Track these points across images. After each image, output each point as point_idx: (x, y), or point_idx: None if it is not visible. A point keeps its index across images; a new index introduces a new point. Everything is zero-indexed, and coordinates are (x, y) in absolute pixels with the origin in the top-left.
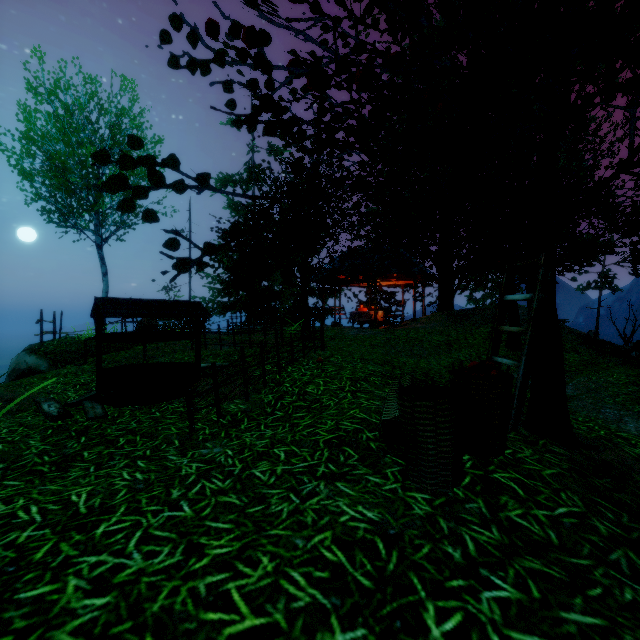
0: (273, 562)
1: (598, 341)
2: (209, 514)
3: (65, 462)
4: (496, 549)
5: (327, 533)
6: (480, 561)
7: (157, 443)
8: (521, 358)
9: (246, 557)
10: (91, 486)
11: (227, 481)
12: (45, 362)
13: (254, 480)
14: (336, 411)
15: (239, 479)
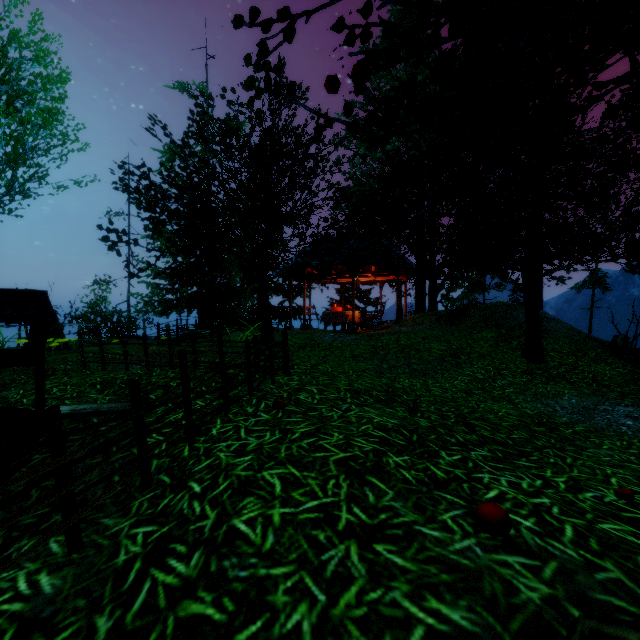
0: None
1: (628, 348)
2: None
3: None
4: None
5: None
6: None
7: None
8: None
9: None
10: None
11: None
12: None
13: None
14: None
15: None
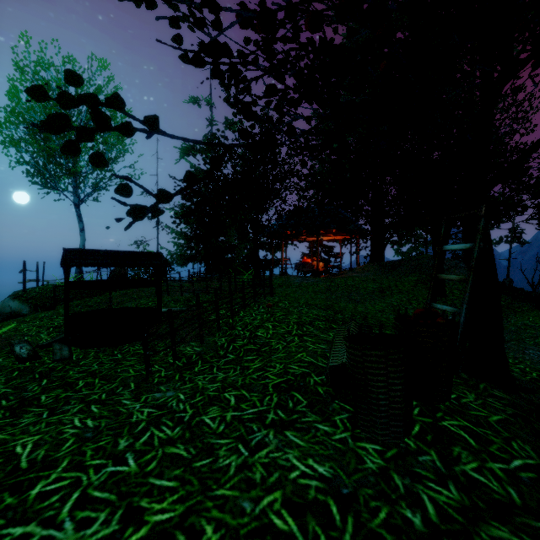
0: (217, 533)
1: (512, 288)
2: (154, 469)
3: (21, 407)
4: (458, 513)
5: (277, 493)
6: (443, 529)
7: (114, 386)
8: (462, 305)
9: (188, 526)
10: (39, 435)
11: (176, 429)
12: (27, 307)
13: (203, 428)
14: (284, 354)
15: (188, 427)
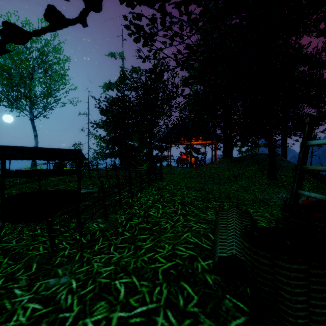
0: None
1: (320, 174)
2: None
3: None
4: None
5: None
6: None
7: (17, 268)
8: None
9: None
10: None
11: None
12: None
13: None
14: (172, 234)
15: None
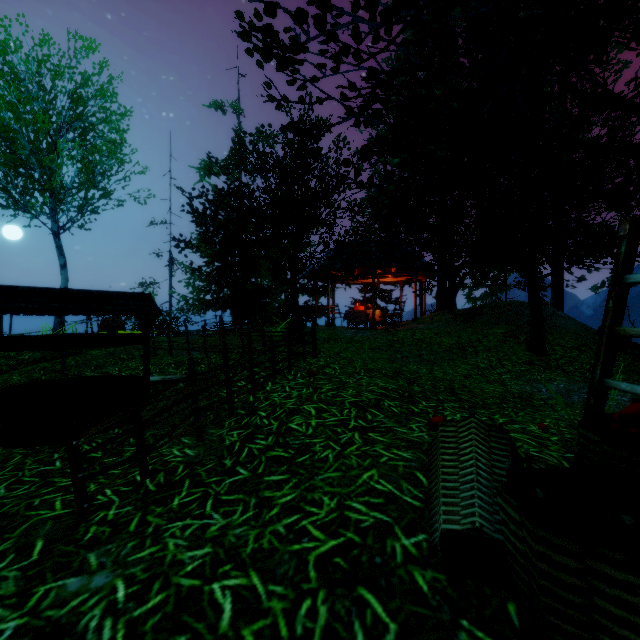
0: None
1: (631, 343)
2: None
3: None
4: None
5: None
6: None
7: None
8: None
9: None
10: None
11: None
12: None
13: None
14: (338, 474)
15: None
